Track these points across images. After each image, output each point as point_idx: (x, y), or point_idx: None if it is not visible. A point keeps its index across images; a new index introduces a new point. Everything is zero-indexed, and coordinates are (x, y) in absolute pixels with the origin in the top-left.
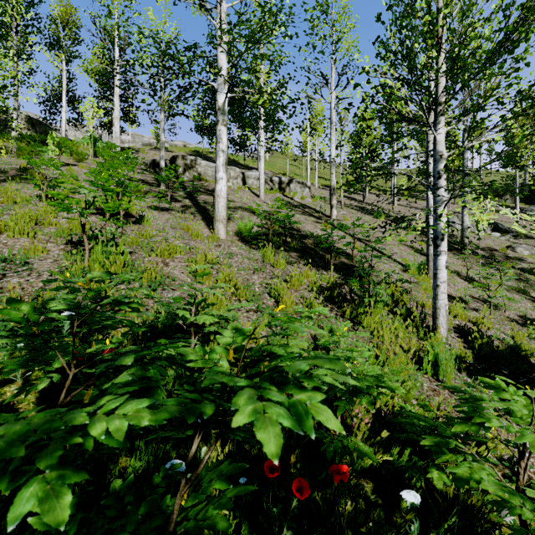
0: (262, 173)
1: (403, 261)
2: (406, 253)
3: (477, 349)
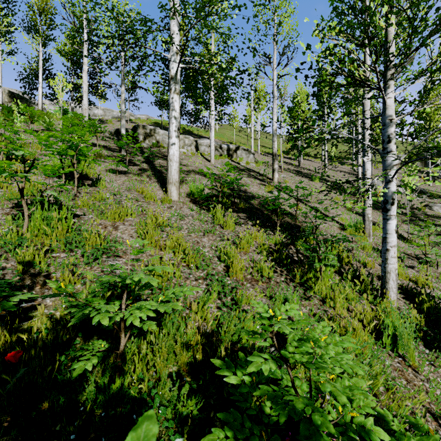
0: (213, 141)
1: (339, 219)
2: (341, 212)
3: (425, 312)
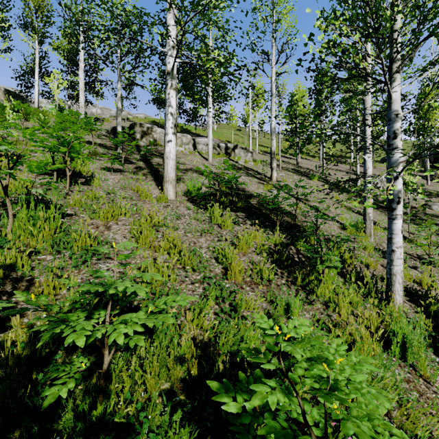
0: (211, 139)
1: (339, 219)
2: (341, 211)
3: (431, 316)
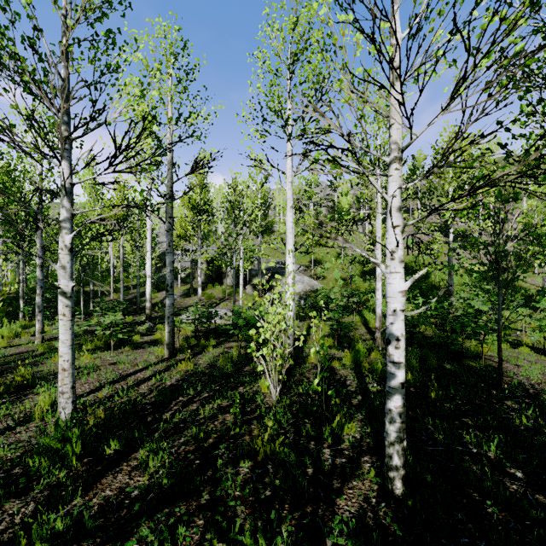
0: None
1: None
2: None
3: None
